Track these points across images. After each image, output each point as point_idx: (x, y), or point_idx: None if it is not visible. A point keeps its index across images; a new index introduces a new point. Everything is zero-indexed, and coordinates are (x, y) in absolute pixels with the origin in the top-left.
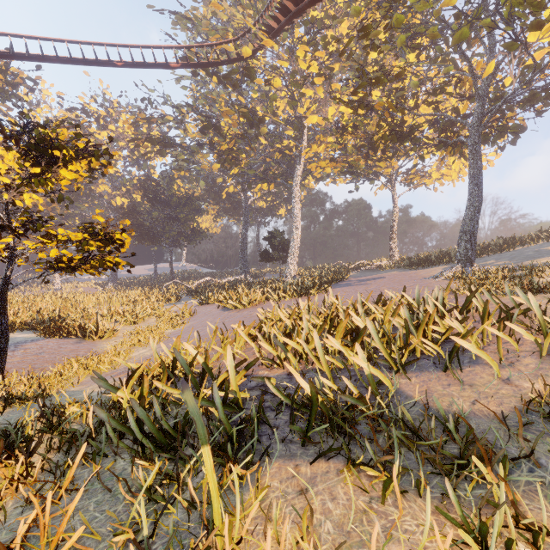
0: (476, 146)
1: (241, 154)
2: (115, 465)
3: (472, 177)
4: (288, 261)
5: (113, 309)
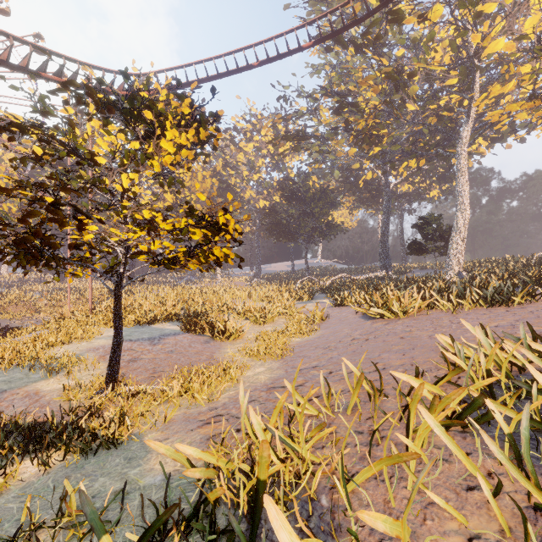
0: None
1: (381, 129)
2: None
3: None
4: (449, 253)
5: (246, 306)
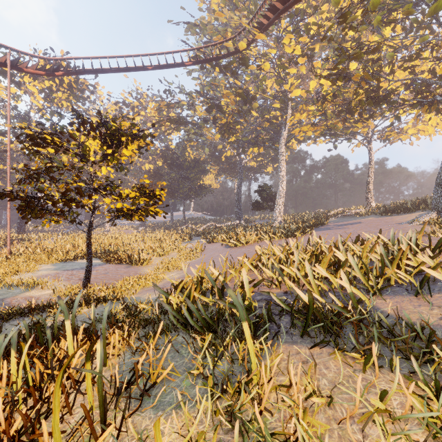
0: None
1: (236, 125)
2: (176, 339)
3: None
4: (275, 209)
5: (147, 245)
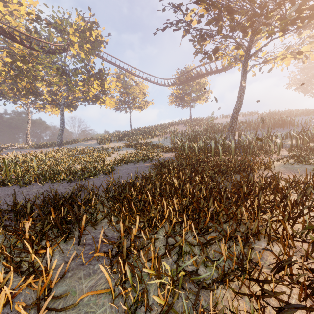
0: (63, 111)
1: None
2: None
3: (61, 120)
4: None
5: None
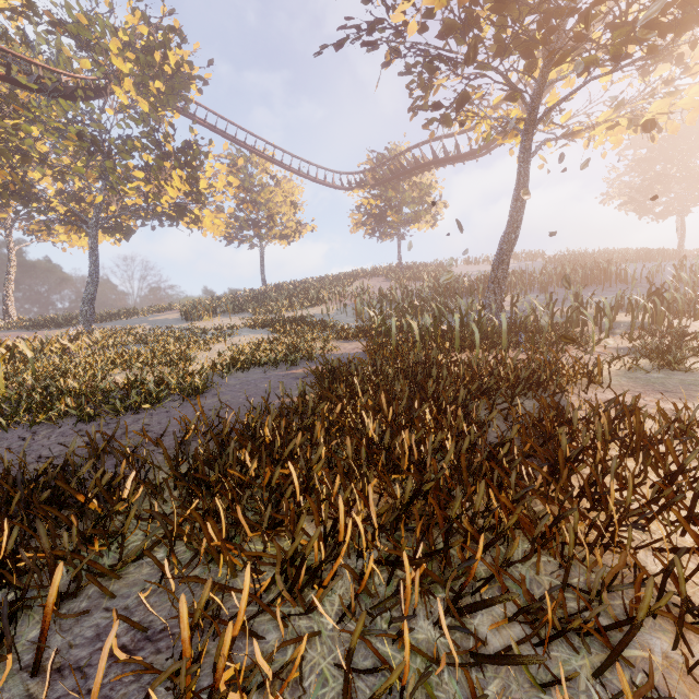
0: (95, 240)
1: None
2: None
3: (92, 261)
4: None
5: None
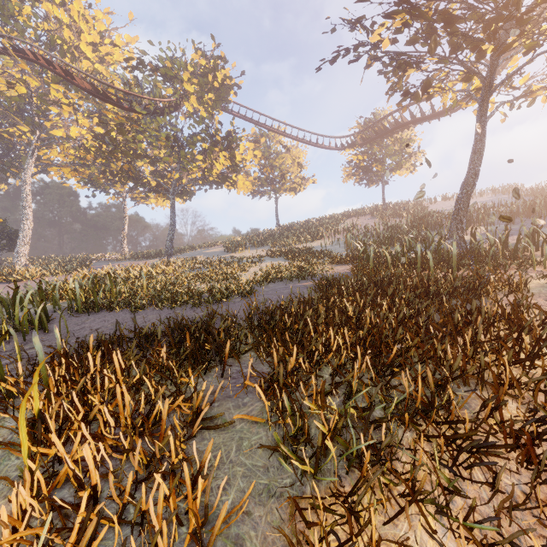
0: (173, 202)
1: None
2: None
3: (171, 216)
4: (17, 250)
5: None
